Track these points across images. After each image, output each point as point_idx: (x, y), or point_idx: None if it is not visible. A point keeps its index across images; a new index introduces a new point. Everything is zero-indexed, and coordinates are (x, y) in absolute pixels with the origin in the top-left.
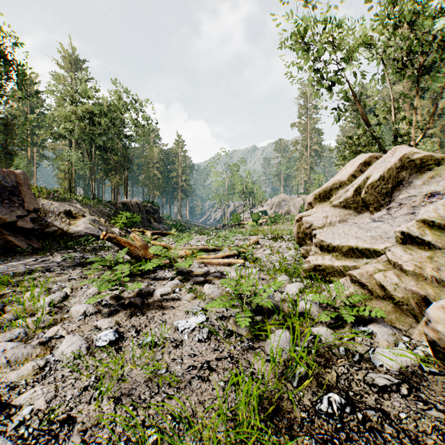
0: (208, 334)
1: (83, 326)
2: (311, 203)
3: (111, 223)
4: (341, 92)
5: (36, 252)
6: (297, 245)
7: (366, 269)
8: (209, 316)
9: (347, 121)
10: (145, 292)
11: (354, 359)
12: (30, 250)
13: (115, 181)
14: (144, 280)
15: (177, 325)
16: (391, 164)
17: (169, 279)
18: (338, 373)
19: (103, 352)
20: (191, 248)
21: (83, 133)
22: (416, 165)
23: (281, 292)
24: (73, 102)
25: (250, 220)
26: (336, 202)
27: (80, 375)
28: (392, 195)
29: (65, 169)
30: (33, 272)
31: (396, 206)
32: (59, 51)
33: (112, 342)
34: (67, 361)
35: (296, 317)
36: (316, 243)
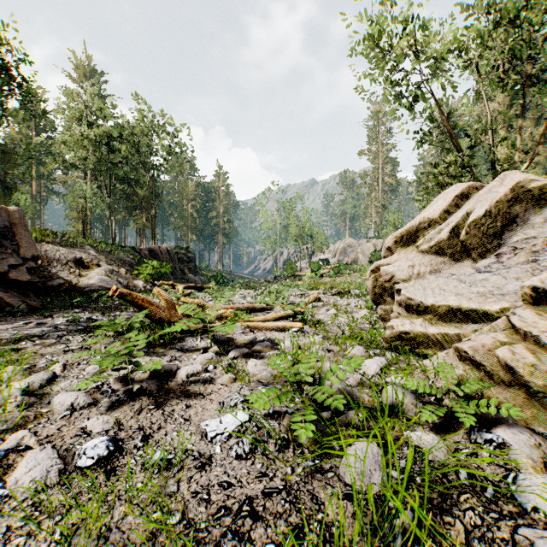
0: (252, 446)
1: (66, 428)
2: (391, 248)
3: (134, 274)
4: (423, 109)
5: (32, 311)
6: (370, 303)
7: (481, 341)
8: (254, 411)
9: (432, 145)
10: (165, 371)
11: (486, 495)
12: (25, 309)
13: (141, 223)
14: (168, 352)
15: (205, 428)
16: (500, 195)
17: (201, 350)
18: (467, 524)
19: (85, 477)
20: (233, 307)
21: (100, 162)
22: (532, 197)
23: (356, 371)
24: (87, 123)
25: (308, 271)
26: (426, 247)
27: (37, 526)
28: (502, 236)
29: (79, 207)
30: (19, 340)
31: (509, 251)
32: (71, 61)
33: (102, 459)
34: (23, 497)
35: (385, 417)
36: (401, 302)
